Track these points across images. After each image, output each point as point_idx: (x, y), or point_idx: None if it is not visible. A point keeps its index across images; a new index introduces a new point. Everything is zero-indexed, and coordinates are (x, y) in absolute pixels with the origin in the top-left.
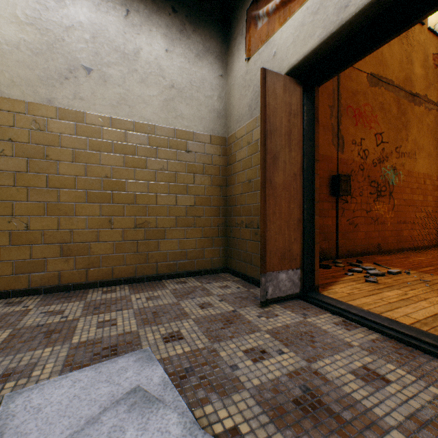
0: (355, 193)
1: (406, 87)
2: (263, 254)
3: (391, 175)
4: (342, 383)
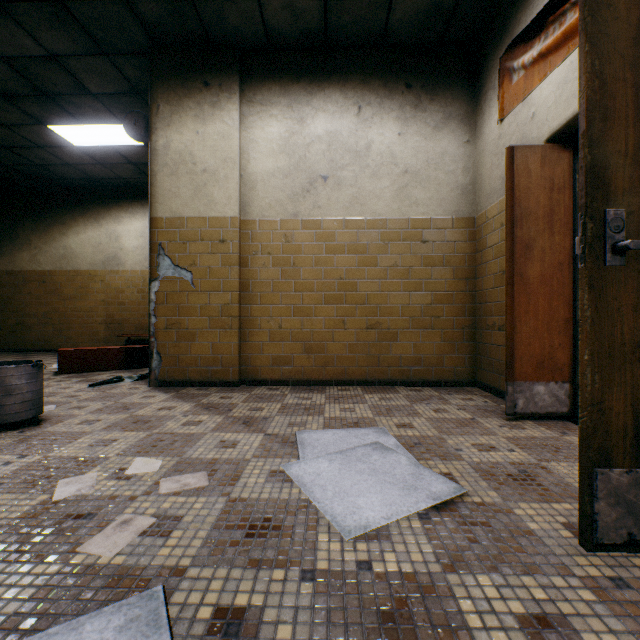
0: None
1: None
2: (509, 359)
3: None
4: (568, 477)
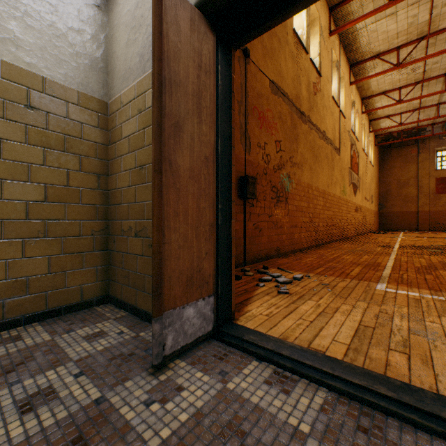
0: (260, 197)
1: (297, 104)
2: (157, 283)
3: (287, 182)
4: None
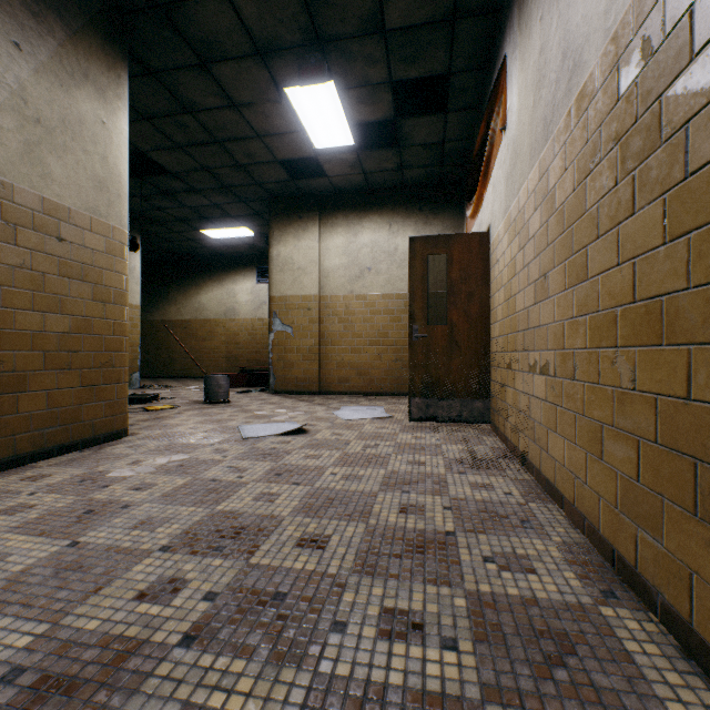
0: None
1: None
2: None
3: None
4: None
